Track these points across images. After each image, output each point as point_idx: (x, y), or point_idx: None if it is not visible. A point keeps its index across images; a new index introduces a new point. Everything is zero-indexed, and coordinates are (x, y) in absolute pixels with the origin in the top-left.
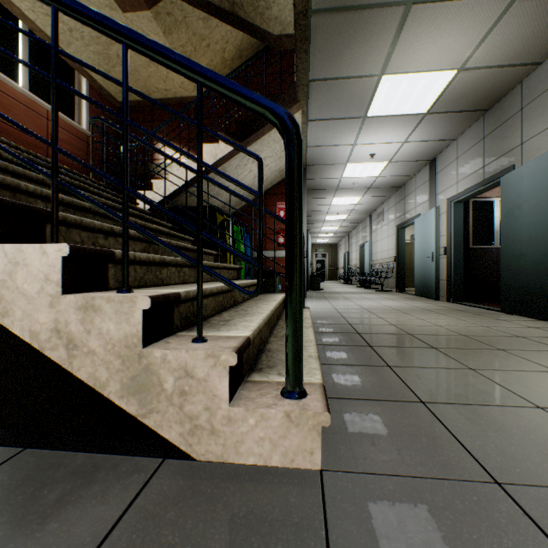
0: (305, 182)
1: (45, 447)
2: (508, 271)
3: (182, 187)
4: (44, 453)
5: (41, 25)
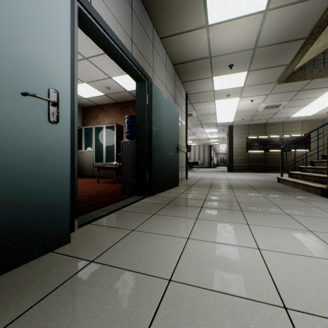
0: None
1: None
2: (157, 161)
3: None
4: None
5: None
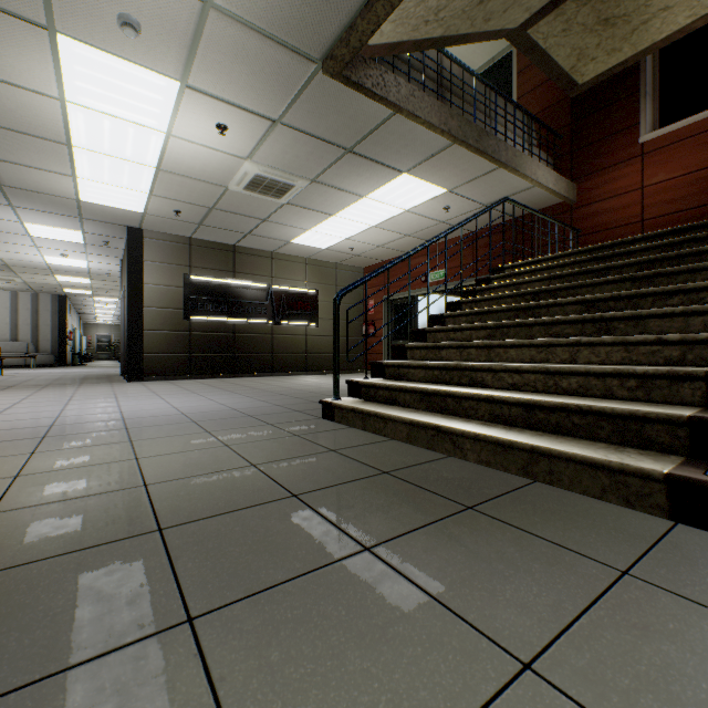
0: None
1: None
2: None
3: None
4: None
5: None
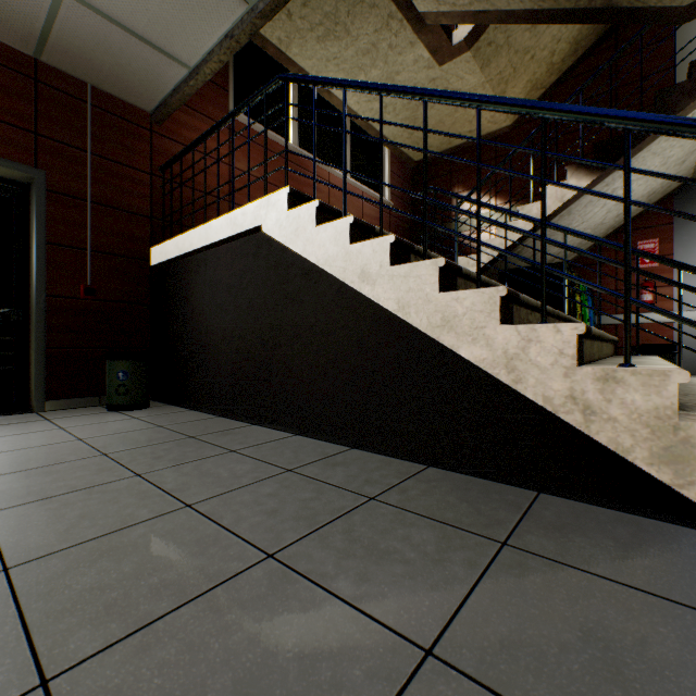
0: (695, 202)
1: (556, 495)
2: None
3: (513, 244)
4: (562, 499)
5: (361, 113)
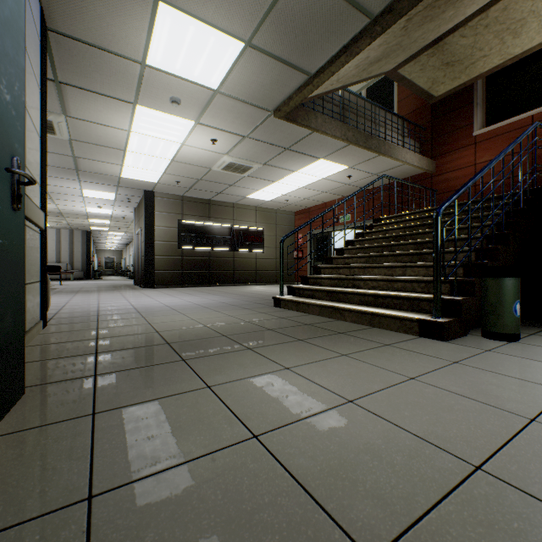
0: None
1: None
2: None
3: None
4: None
5: None
